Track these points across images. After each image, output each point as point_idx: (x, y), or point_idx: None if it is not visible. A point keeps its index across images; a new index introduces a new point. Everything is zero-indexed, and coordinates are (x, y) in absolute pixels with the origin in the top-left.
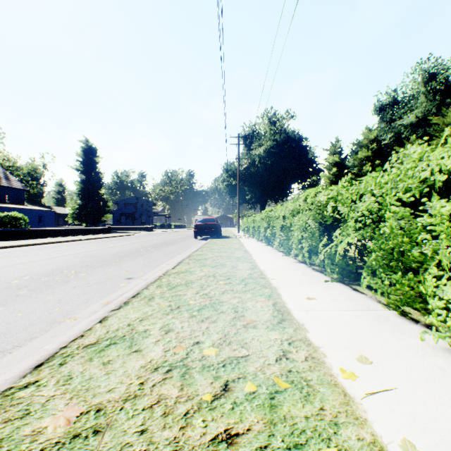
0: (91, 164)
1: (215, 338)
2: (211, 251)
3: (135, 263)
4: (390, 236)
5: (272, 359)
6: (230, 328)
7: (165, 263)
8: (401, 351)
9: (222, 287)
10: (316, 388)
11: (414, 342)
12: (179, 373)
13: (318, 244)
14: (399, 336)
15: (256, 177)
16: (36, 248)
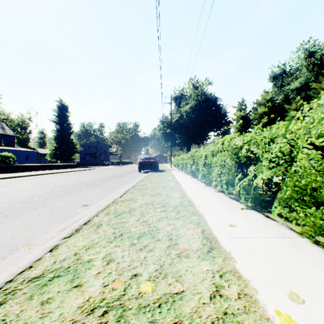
0: (64, 117)
1: (151, 270)
2: (150, 182)
3: (92, 192)
4: (304, 174)
5: (206, 297)
6: (165, 257)
7: (115, 192)
8: None
9: (158, 215)
10: None
11: None
12: (114, 316)
13: (235, 178)
14: (319, 267)
15: (184, 127)
16: (20, 179)
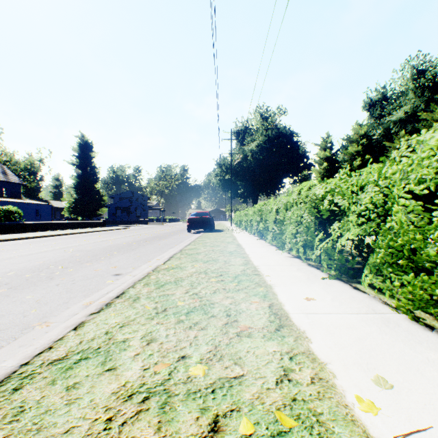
0: (86, 159)
1: (204, 351)
2: (203, 245)
3: (126, 258)
4: (400, 232)
5: (271, 382)
6: (221, 336)
7: (156, 257)
8: (423, 370)
9: (213, 286)
10: (330, 427)
11: (435, 355)
12: (157, 402)
13: (314, 239)
14: (417, 348)
15: (249, 172)
16: (29, 242)
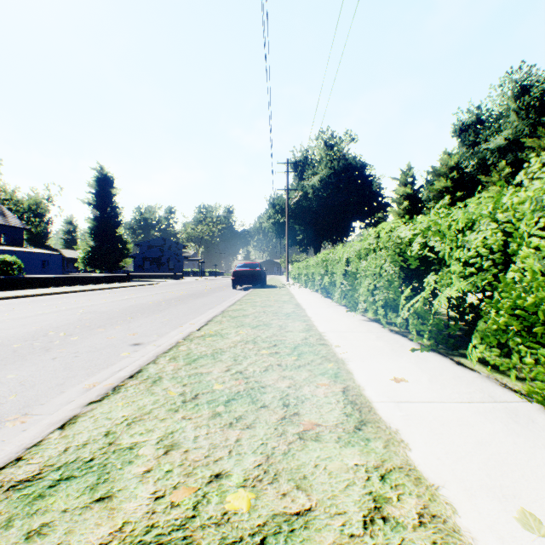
0: (106, 197)
1: (249, 465)
2: (252, 304)
3: (150, 322)
4: (533, 285)
5: (356, 522)
6: (275, 440)
7: (190, 321)
8: None
9: (265, 360)
10: None
11: None
12: None
13: (399, 297)
14: None
15: (309, 214)
16: (28, 301)
